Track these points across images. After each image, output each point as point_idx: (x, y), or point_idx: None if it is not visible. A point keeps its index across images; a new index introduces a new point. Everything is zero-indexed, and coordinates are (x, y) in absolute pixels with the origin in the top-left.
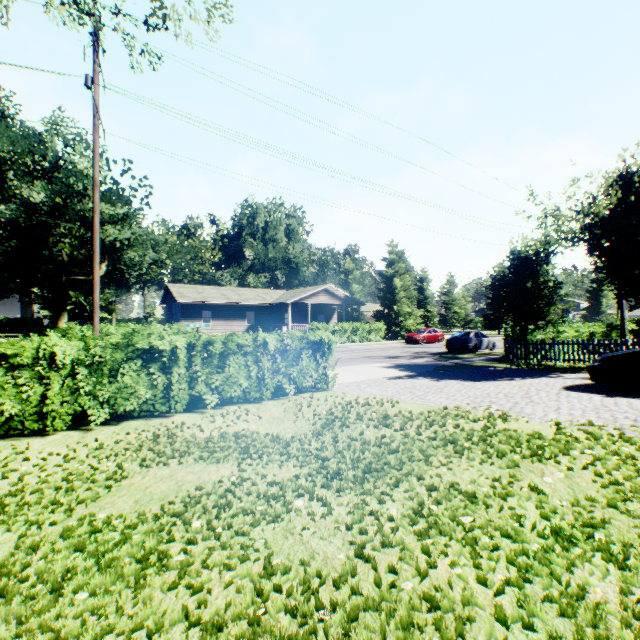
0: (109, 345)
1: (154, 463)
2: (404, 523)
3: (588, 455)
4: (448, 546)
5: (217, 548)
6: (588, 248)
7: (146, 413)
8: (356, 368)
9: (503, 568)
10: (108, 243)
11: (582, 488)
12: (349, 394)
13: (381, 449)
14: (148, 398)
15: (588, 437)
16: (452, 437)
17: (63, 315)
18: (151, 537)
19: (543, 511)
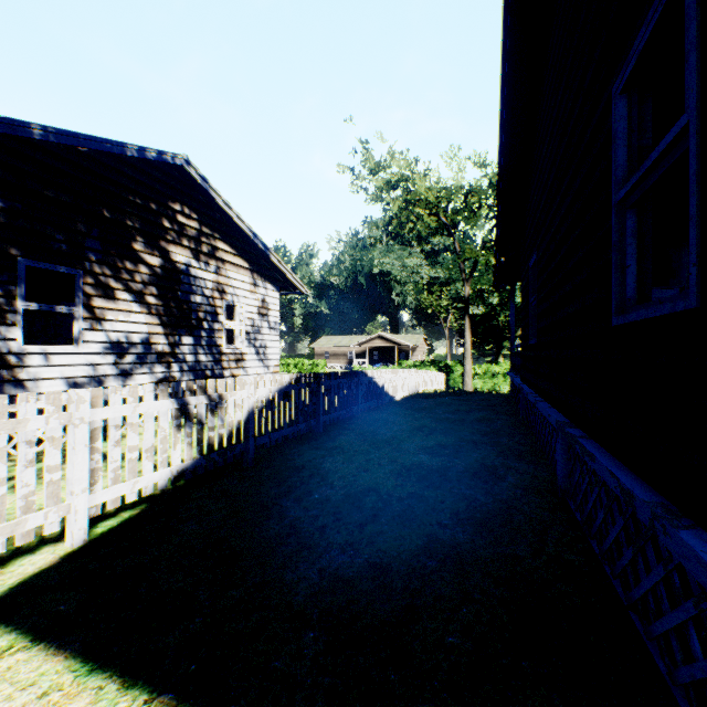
0: None
1: None
2: None
3: None
4: None
5: None
6: None
7: None
8: None
9: None
10: None
11: None
12: None
13: None
14: None
15: None
16: None
17: (500, 355)
18: None
19: None
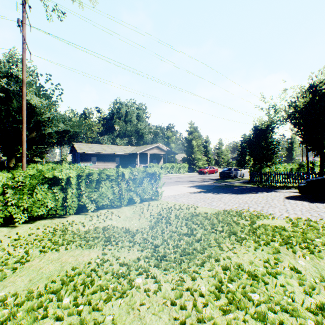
0: (27, 176)
1: (50, 249)
2: (211, 300)
3: (317, 242)
4: (245, 321)
5: (77, 324)
6: (293, 124)
7: (51, 215)
8: (173, 187)
9: None
10: (37, 119)
11: (322, 267)
12: (170, 202)
13: (191, 238)
14: (52, 207)
15: (312, 229)
16: (233, 230)
17: (12, 159)
18: (28, 316)
19: (306, 289)
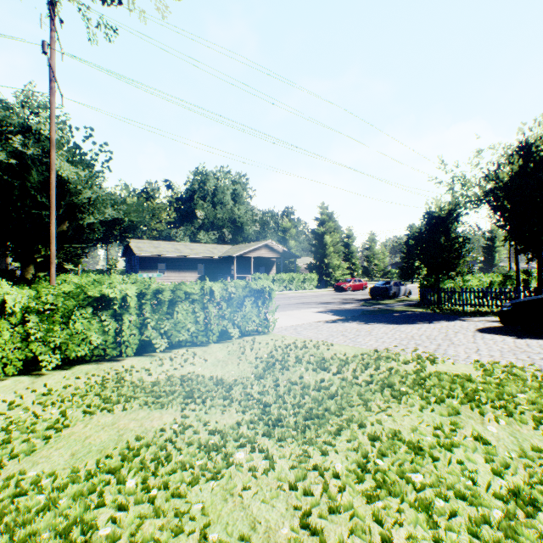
0: (60, 294)
1: (99, 409)
2: (351, 482)
3: (520, 399)
4: (401, 511)
5: (149, 516)
6: (493, 208)
7: (98, 357)
8: (293, 313)
9: (466, 542)
10: (70, 202)
11: (525, 436)
12: (288, 337)
13: (321, 393)
14: (99, 343)
15: (515, 379)
16: (388, 381)
17: (29, 266)
18: (77, 504)
19: (495, 467)
